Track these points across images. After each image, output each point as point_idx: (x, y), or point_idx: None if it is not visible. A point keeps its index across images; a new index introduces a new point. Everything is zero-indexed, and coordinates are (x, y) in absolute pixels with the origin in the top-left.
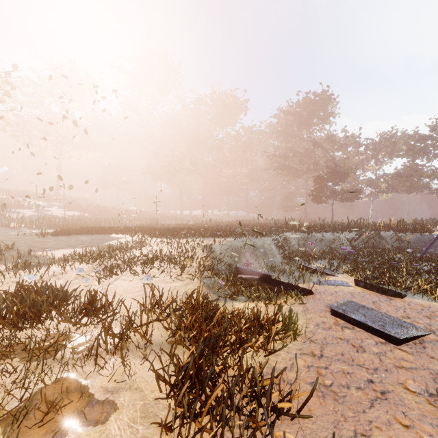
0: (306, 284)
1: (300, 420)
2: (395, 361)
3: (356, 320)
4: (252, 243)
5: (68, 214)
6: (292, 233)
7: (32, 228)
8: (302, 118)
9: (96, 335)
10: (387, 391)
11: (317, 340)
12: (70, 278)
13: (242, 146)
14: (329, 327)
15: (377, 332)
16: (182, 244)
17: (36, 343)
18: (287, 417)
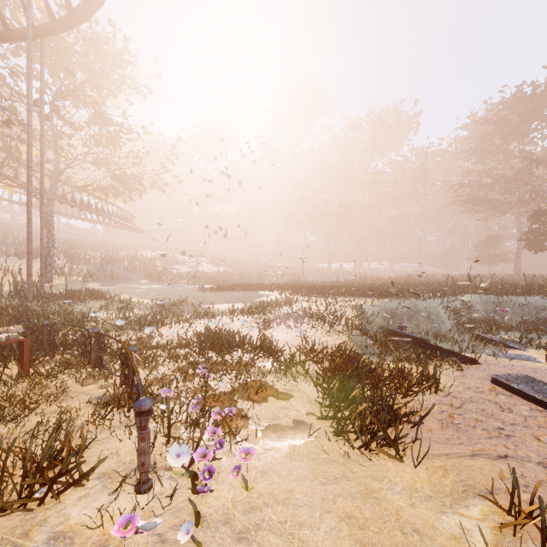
0: (476, 354)
1: (419, 432)
2: (542, 424)
3: (516, 389)
4: (412, 306)
5: (215, 270)
6: (476, 295)
7: (189, 284)
8: (510, 125)
9: (269, 364)
10: (513, 436)
11: (461, 398)
12: (237, 328)
13: (411, 176)
14: (481, 391)
15: (537, 402)
16: (330, 303)
17: (234, 363)
18: (408, 428)
